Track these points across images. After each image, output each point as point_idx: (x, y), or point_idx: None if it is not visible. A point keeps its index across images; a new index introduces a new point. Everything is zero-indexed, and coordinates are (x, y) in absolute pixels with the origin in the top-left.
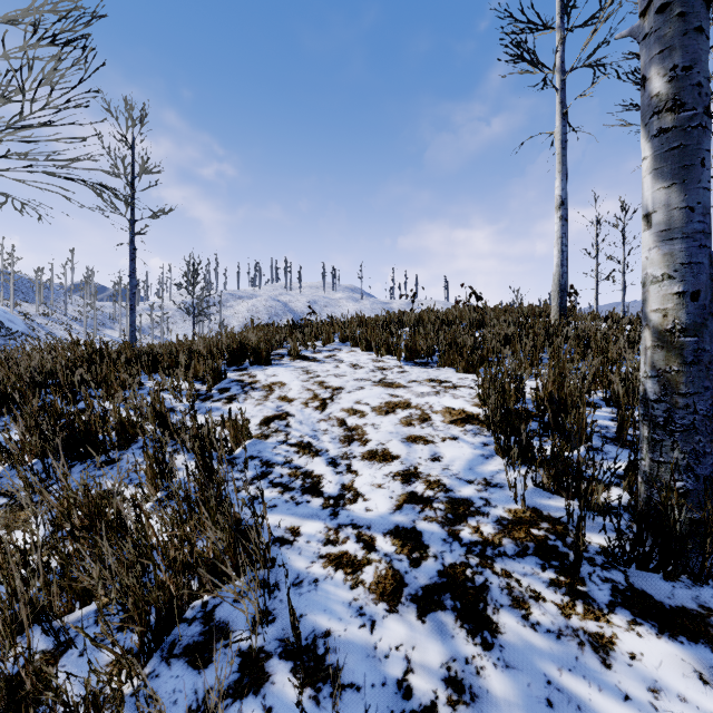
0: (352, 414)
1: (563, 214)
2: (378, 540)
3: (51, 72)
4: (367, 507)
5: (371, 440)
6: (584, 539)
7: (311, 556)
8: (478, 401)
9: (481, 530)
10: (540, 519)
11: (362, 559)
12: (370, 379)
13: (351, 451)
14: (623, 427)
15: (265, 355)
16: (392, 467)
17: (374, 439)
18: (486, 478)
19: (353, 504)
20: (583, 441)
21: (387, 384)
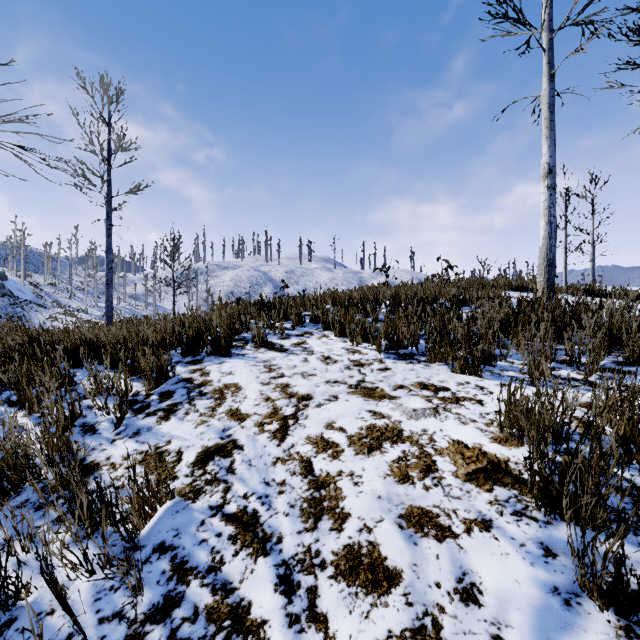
0: (321, 451)
1: (551, 183)
2: None
3: None
4: None
5: (349, 516)
6: None
7: None
8: (498, 431)
9: None
10: None
11: None
12: (345, 381)
13: (318, 546)
14: None
15: (224, 344)
16: (391, 613)
17: (355, 513)
18: None
19: None
20: None
21: (366, 392)
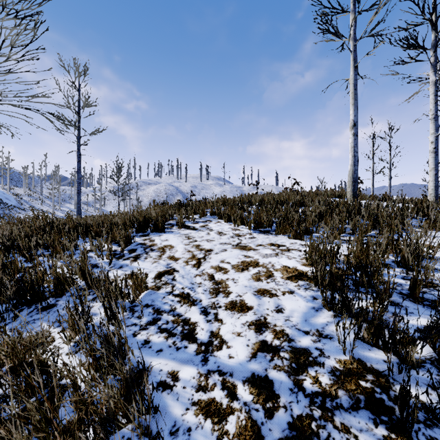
0: (218, 271)
1: (355, 132)
2: (238, 388)
3: (15, 37)
4: (229, 354)
5: (232, 292)
6: (417, 412)
7: (186, 402)
8: (305, 261)
9: (320, 381)
10: (366, 371)
11: (226, 408)
12: (230, 243)
13: (218, 302)
14: (415, 287)
15: (161, 226)
16: (248, 317)
17: (234, 291)
18: (318, 329)
19: (219, 350)
20: (386, 298)
21: (242, 247)
